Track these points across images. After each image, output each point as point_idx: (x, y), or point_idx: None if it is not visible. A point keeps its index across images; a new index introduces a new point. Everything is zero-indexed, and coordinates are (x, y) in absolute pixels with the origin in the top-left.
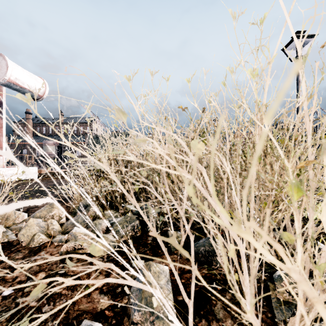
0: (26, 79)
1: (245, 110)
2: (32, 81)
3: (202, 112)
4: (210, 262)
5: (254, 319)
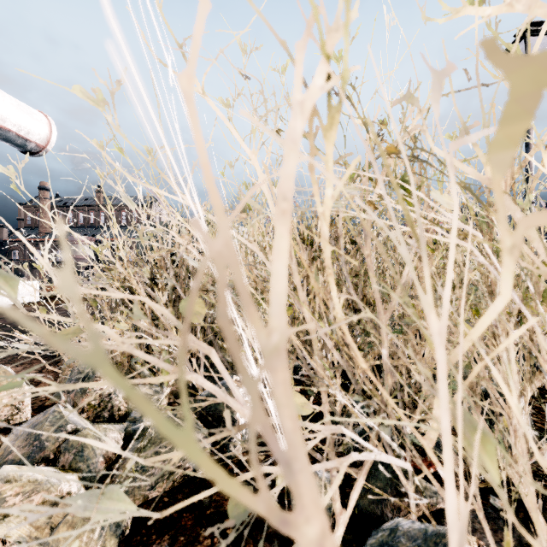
0: (10, 111)
1: None
2: (22, 117)
3: None
4: None
5: None
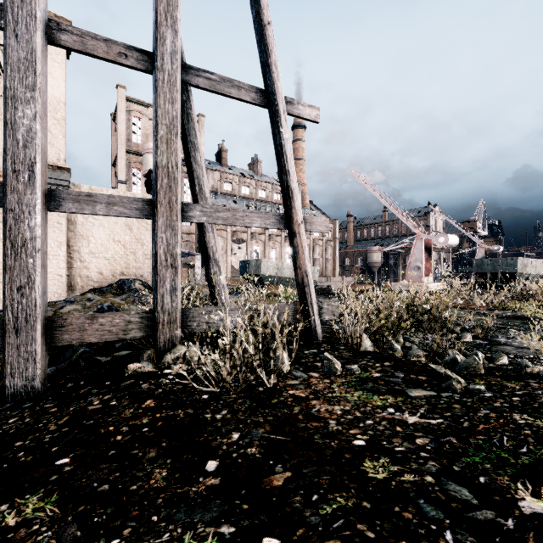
0: (452, 240)
1: None
2: (453, 240)
3: None
4: None
5: (542, 299)
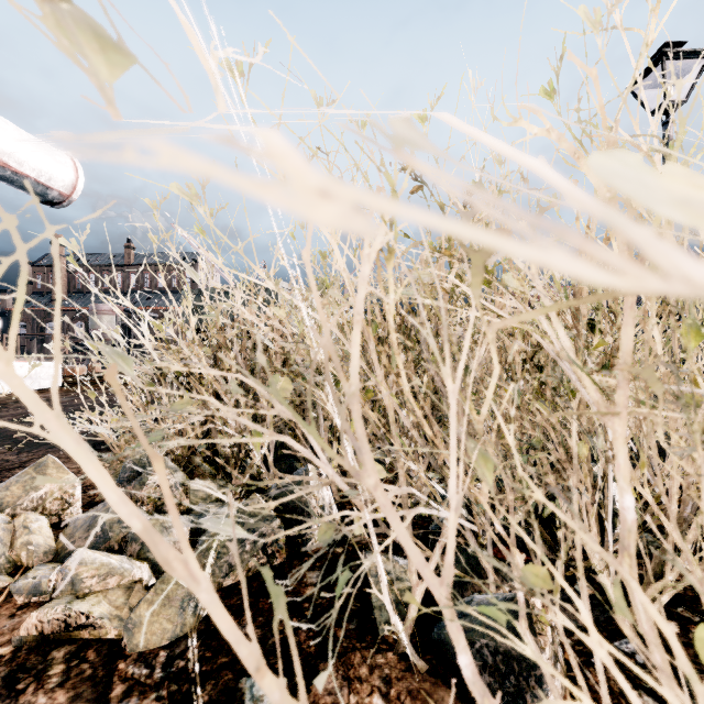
0: (28, 153)
1: None
2: (43, 160)
3: (464, 207)
4: (516, 698)
5: None
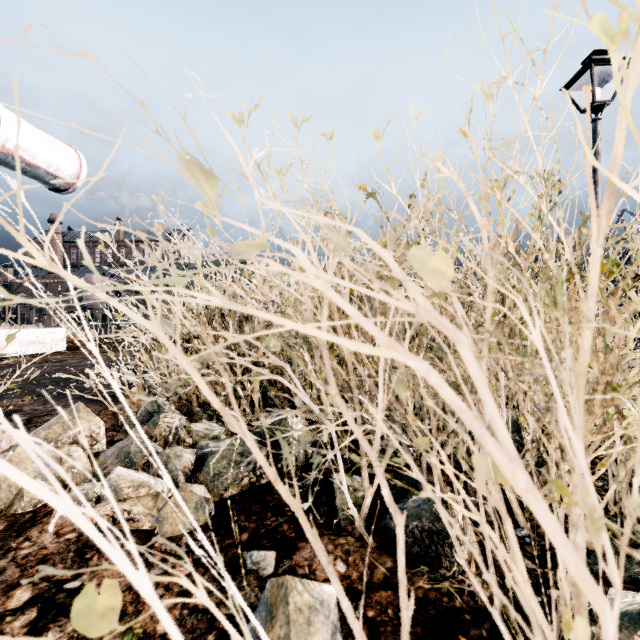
0: (40, 147)
1: (509, 198)
2: (52, 153)
3: (409, 207)
4: (435, 559)
5: None
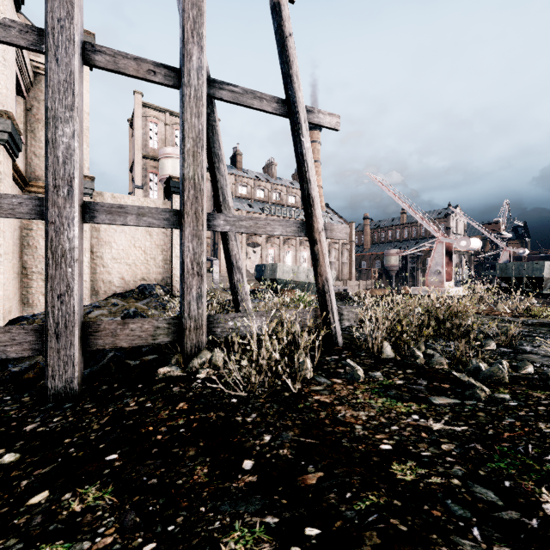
0: (474, 244)
1: None
2: (476, 244)
3: None
4: None
5: None
